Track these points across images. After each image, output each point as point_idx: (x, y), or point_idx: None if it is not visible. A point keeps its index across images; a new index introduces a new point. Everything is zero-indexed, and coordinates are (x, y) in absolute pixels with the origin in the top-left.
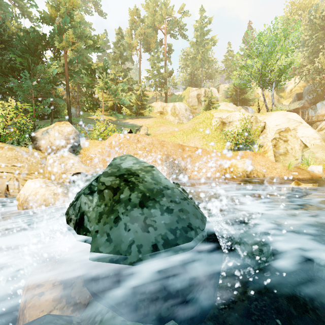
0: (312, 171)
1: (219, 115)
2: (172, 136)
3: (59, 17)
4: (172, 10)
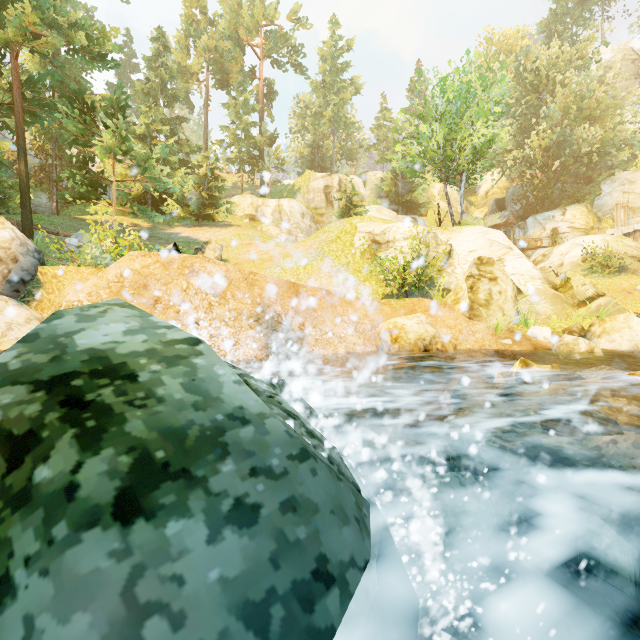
0: (534, 337)
1: (368, 227)
2: (274, 266)
3: None
4: (275, 12)
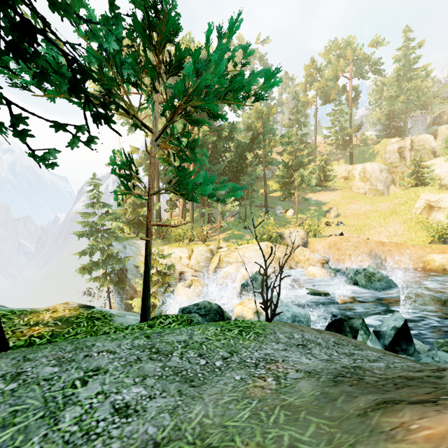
0: None
1: (426, 197)
2: (366, 218)
3: (261, 125)
4: (360, 50)
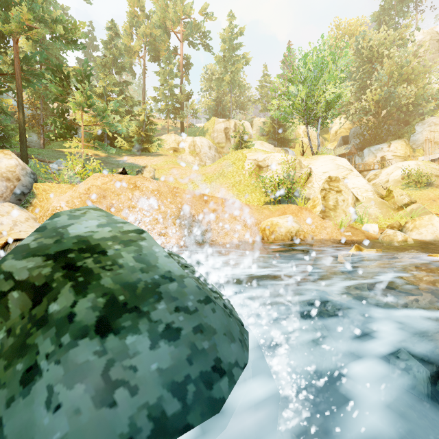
0: (367, 231)
1: (254, 156)
2: (190, 182)
3: None
4: (191, 9)
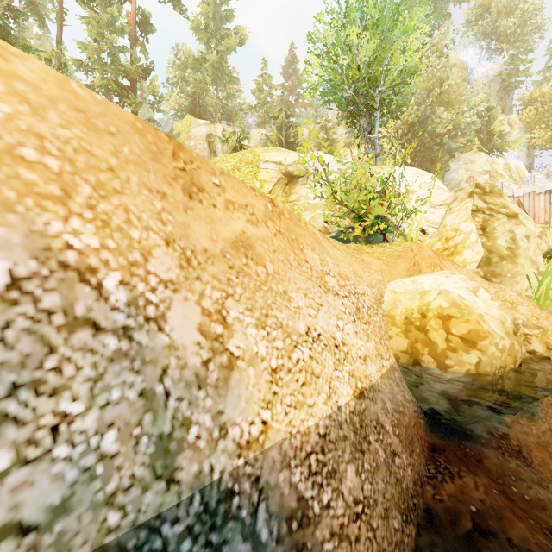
0: None
1: (277, 157)
2: None
3: None
4: None
